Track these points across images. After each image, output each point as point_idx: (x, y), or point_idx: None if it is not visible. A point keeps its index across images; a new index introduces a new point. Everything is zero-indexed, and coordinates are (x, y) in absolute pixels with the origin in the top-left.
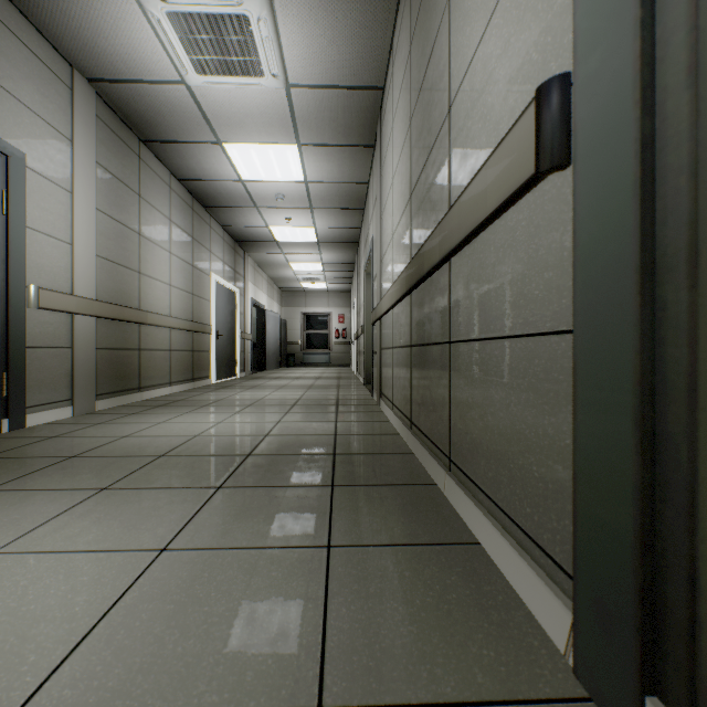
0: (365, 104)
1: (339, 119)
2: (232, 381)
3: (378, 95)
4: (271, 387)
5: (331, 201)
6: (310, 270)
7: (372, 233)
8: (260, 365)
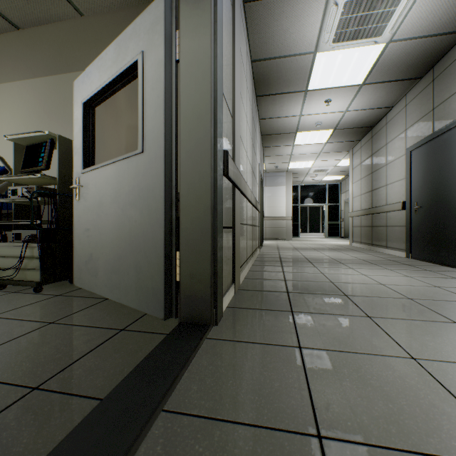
0: None
1: None
2: None
3: None
4: None
5: None
6: None
7: None
8: None
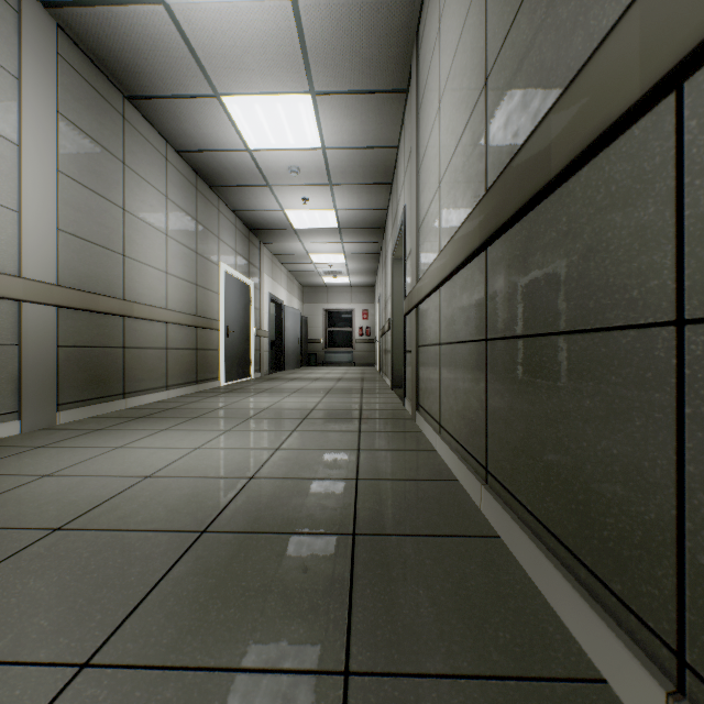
0: (396, 21)
1: (363, 50)
2: (244, 383)
3: (415, 4)
4: (284, 390)
5: (354, 174)
6: (332, 262)
7: (404, 204)
8: (278, 364)
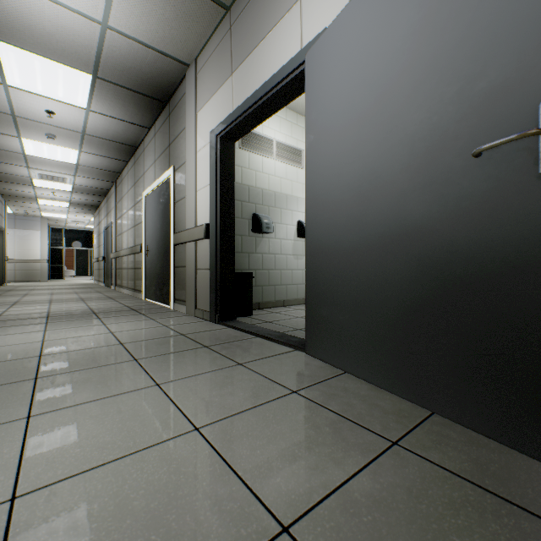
0: None
1: None
2: (137, 302)
3: None
4: (64, 300)
5: None
6: None
7: None
8: None
